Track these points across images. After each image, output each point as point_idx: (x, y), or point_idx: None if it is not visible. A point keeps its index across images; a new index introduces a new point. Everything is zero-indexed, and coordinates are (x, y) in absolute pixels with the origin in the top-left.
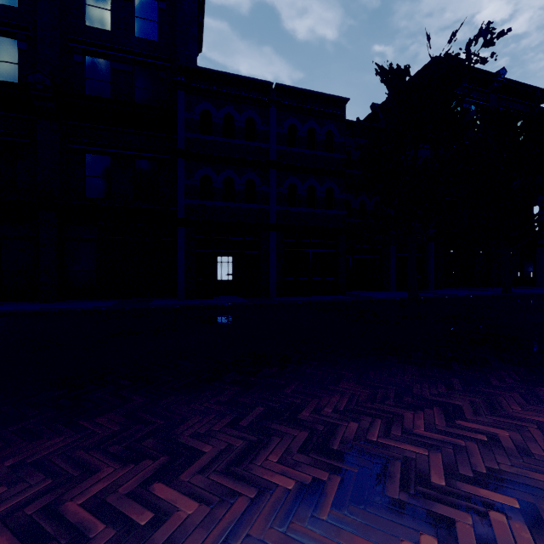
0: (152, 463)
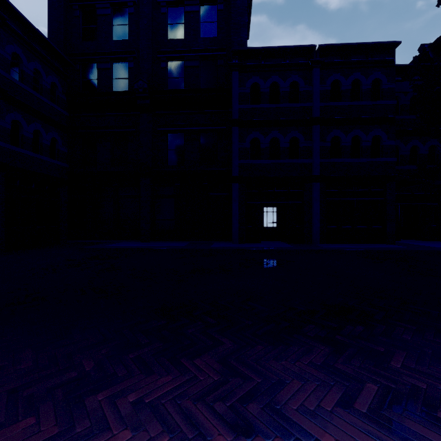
0: None
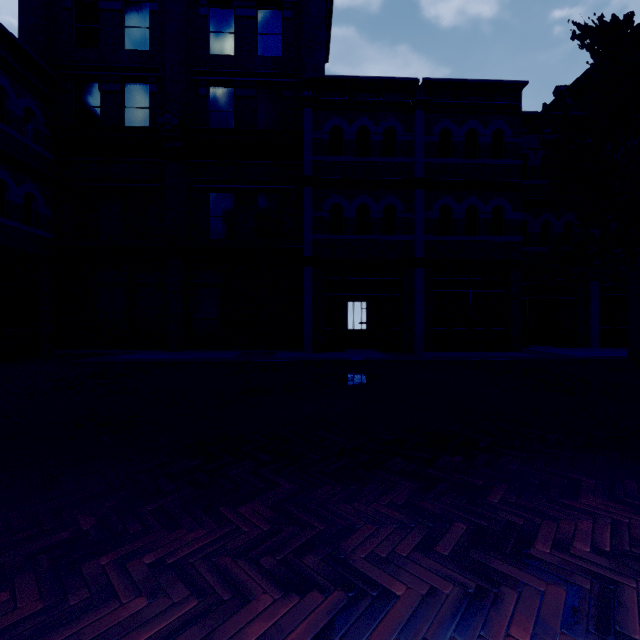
0: (323, 600)
